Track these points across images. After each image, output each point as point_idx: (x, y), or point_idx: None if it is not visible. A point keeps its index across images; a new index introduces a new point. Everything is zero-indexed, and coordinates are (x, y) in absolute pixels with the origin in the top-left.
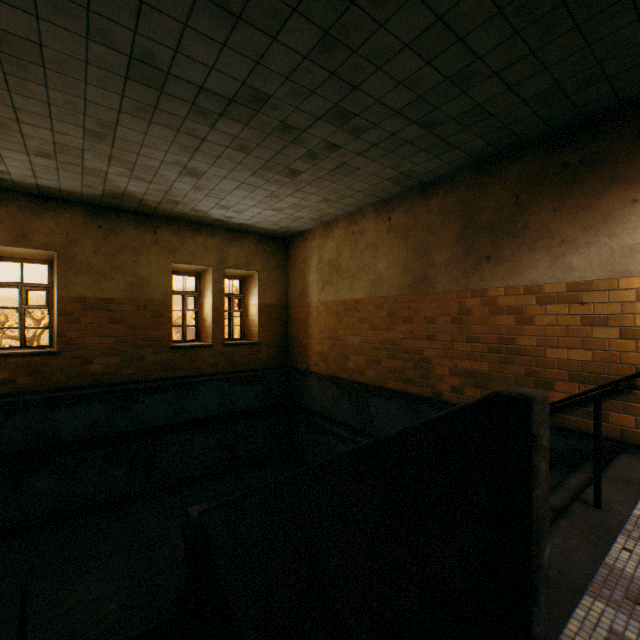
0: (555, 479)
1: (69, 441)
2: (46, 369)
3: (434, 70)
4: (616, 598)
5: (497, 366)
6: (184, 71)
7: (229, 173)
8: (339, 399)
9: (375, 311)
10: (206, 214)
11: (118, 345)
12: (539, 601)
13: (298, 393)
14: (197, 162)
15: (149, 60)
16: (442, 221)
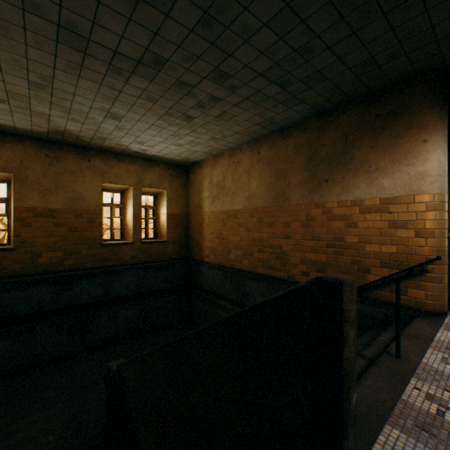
0: (371, 336)
1: (22, 314)
2: (4, 261)
3: (285, 44)
4: (408, 426)
5: (332, 257)
6: (101, 38)
7: (141, 117)
8: (224, 281)
9: (249, 218)
10: (127, 147)
11: (61, 243)
12: (348, 436)
13: (195, 277)
14: (117, 108)
15: (73, 28)
16: (295, 154)
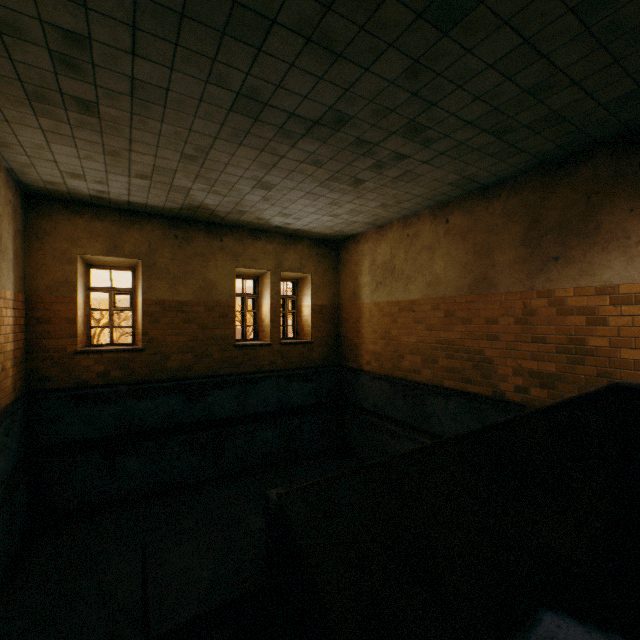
0: None
1: (152, 428)
2: (133, 364)
3: (513, 84)
4: None
5: (566, 366)
6: (280, 101)
7: (298, 185)
8: (393, 397)
9: (431, 312)
10: (267, 221)
11: (190, 343)
12: None
13: (350, 391)
14: (271, 176)
15: (253, 95)
16: (504, 223)
